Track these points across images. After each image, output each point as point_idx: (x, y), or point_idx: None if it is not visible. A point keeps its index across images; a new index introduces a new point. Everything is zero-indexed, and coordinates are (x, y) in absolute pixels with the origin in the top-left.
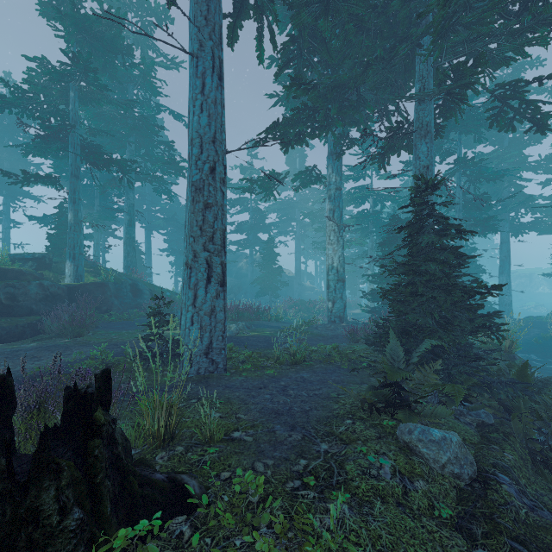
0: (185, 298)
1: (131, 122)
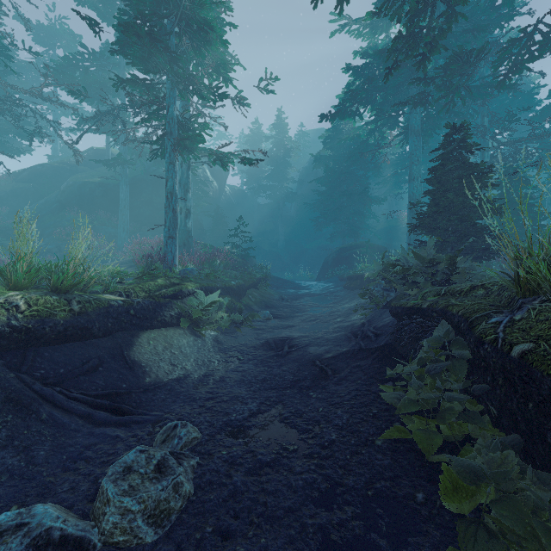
0: None
1: None
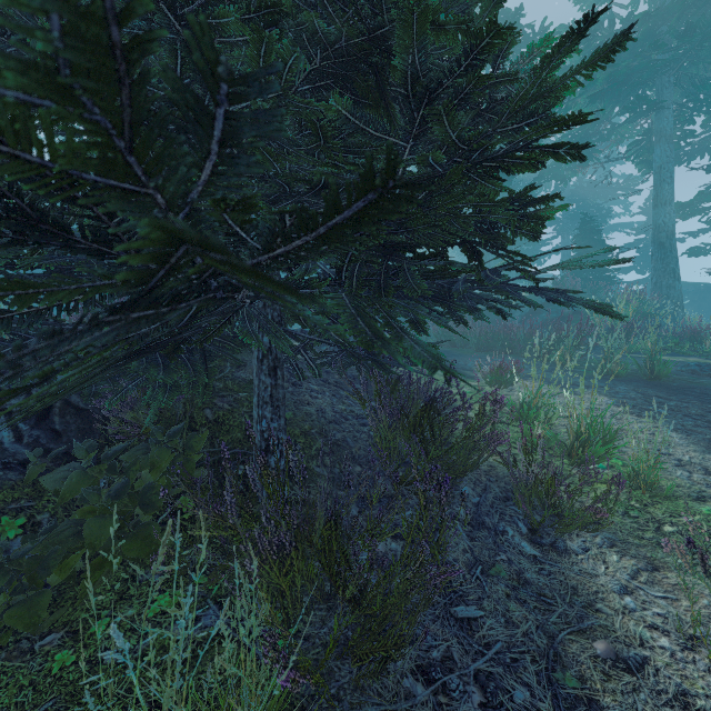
0: None
1: None
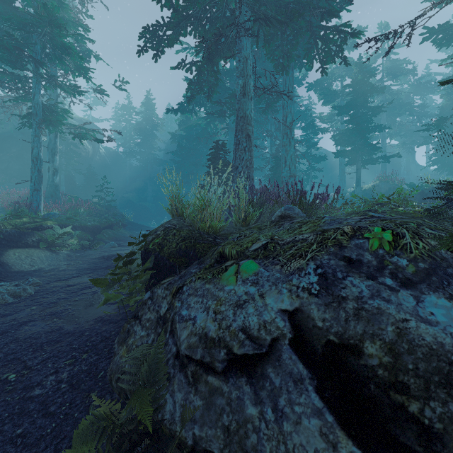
0: None
1: None
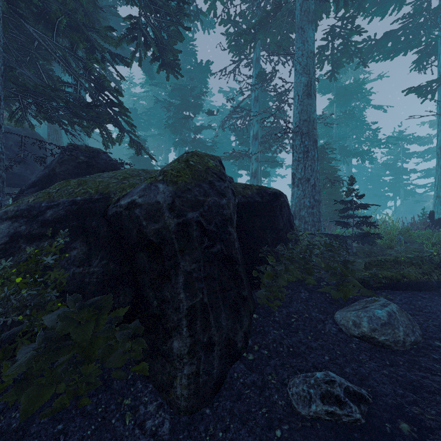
0: (437, 210)
1: (350, 124)
